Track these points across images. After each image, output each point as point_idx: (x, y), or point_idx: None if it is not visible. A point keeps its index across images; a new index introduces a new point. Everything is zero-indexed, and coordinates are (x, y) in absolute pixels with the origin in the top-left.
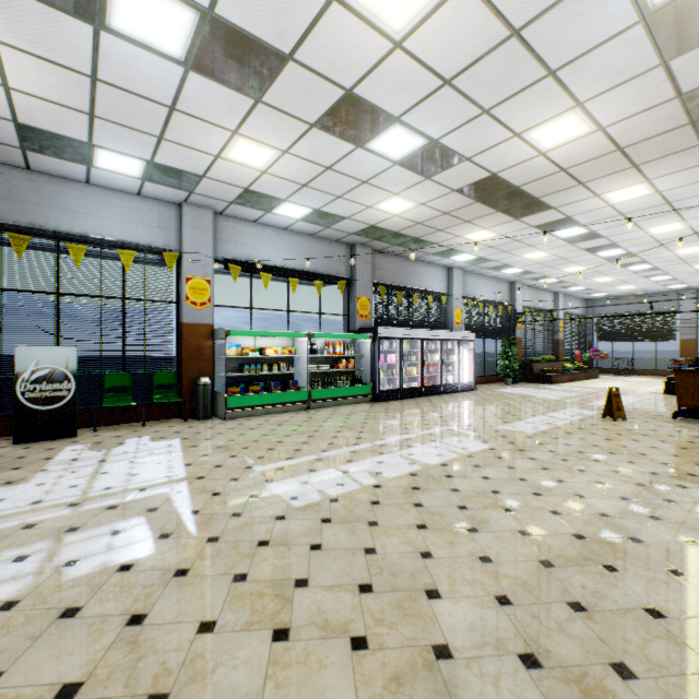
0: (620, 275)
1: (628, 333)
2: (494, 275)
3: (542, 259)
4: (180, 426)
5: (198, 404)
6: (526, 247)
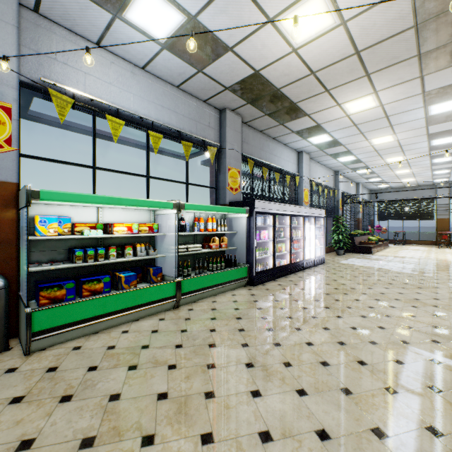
0: (418, 168)
1: (400, 214)
2: (328, 163)
3: (382, 145)
4: None
5: None
6: (386, 127)
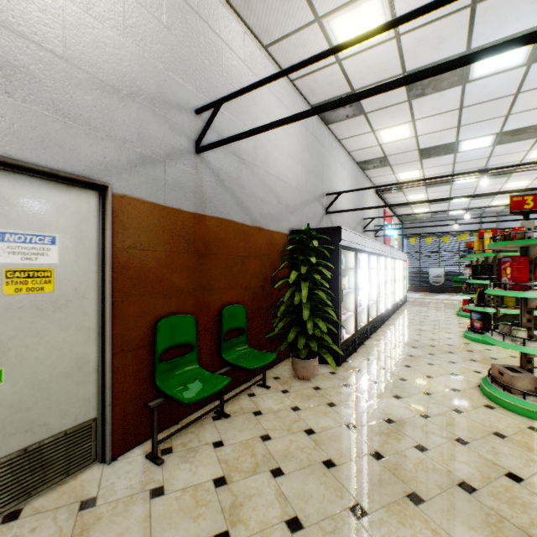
0: None
1: None
2: None
3: None
4: None
5: None
6: None
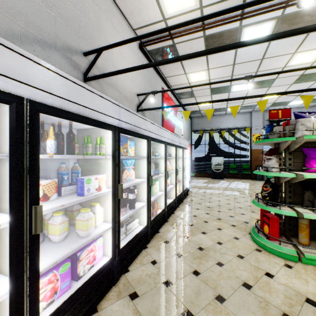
0: None
1: None
2: None
3: None
4: (250, 181)
5: (256, 175)
6: None
